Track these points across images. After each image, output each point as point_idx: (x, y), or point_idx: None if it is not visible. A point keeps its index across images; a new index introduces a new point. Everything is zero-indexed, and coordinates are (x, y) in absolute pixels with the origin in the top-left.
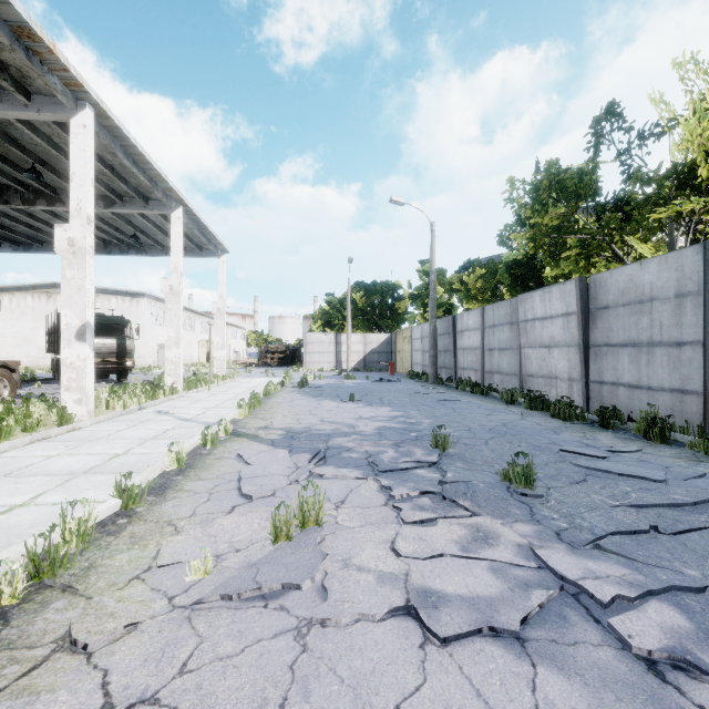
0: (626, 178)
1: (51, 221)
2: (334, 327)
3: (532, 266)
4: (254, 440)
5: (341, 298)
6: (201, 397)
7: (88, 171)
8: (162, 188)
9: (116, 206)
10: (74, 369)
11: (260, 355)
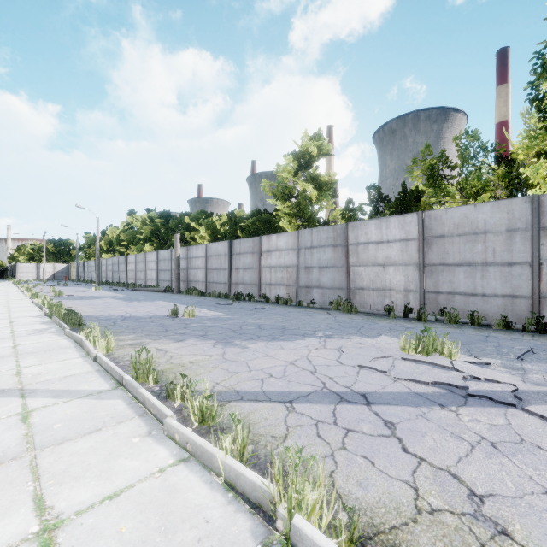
0: None
1: None
2: (36, 260)
3: None
4: None
5: (40, 247)
6: None
7: None
8: None
9: None
10: None
11: None
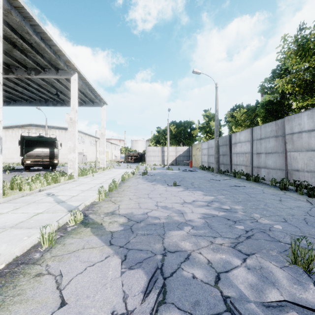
0: None
1: (15, 87)
2: (160, 143)
3: (281, 103)
4: (95, 232)
5: (164, 129)
6: (85, 181)
7: None
8: (63, 61)
9: (41, 74)
10: None
11: (125, 157)
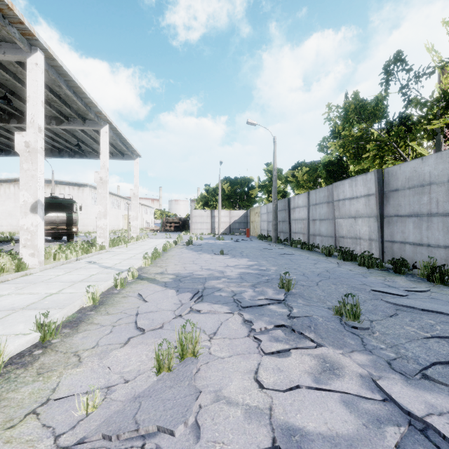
0: (406, 104)
1: None
2: (210, 206)
3: (341, 165)
4: (152, 282)
5: (215, 187)
6: (120, 251)
7: (39, 95)
8: (94, 112)
9: (64, 124)
10: (29, 232)
11: (163, 224)
